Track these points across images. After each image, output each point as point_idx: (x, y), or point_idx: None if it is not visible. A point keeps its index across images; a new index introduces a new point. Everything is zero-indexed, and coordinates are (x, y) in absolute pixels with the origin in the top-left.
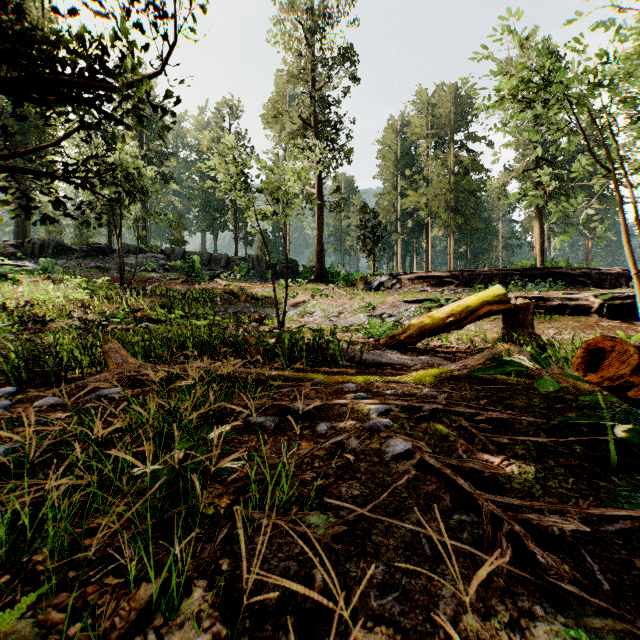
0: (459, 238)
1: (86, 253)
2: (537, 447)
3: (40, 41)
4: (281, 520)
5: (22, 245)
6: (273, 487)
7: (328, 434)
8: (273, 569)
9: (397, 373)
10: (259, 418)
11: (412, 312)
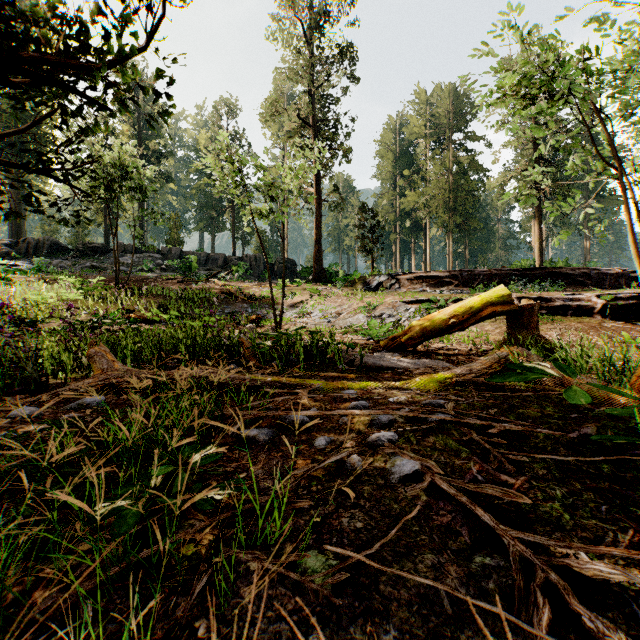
0: (457, 238)
1: (82, 253)
2: (559, 466)
3: (12, 19)
4: (272, 562)
5: (16, 244)
6: (264, 518)
7: (327, 450)
8: (260, 635)
9: (399, 378)
10: (251, 431)
11: (412, 313)
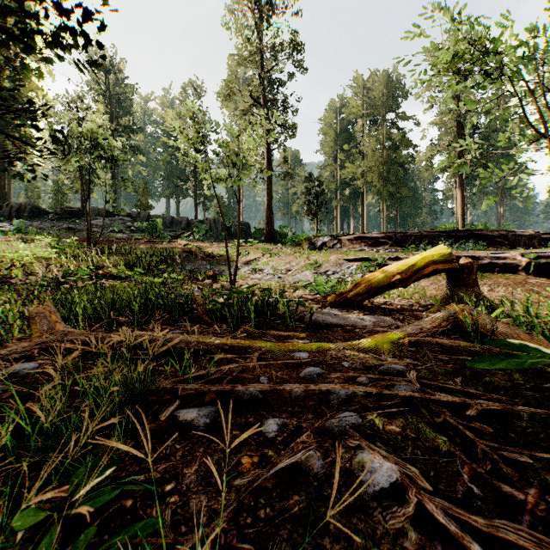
0: (390, 204)
1: (60, 216)
2: None
3: None
4: None
5: (1, 208)
6: None
7: (278, 439)
8: None
9: (349, 336)
10: (190, 413)
11: (354, 269)
